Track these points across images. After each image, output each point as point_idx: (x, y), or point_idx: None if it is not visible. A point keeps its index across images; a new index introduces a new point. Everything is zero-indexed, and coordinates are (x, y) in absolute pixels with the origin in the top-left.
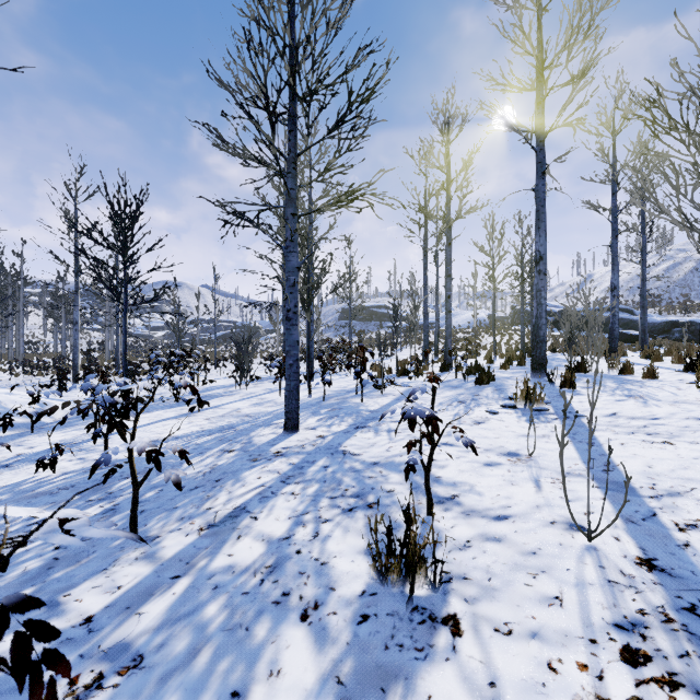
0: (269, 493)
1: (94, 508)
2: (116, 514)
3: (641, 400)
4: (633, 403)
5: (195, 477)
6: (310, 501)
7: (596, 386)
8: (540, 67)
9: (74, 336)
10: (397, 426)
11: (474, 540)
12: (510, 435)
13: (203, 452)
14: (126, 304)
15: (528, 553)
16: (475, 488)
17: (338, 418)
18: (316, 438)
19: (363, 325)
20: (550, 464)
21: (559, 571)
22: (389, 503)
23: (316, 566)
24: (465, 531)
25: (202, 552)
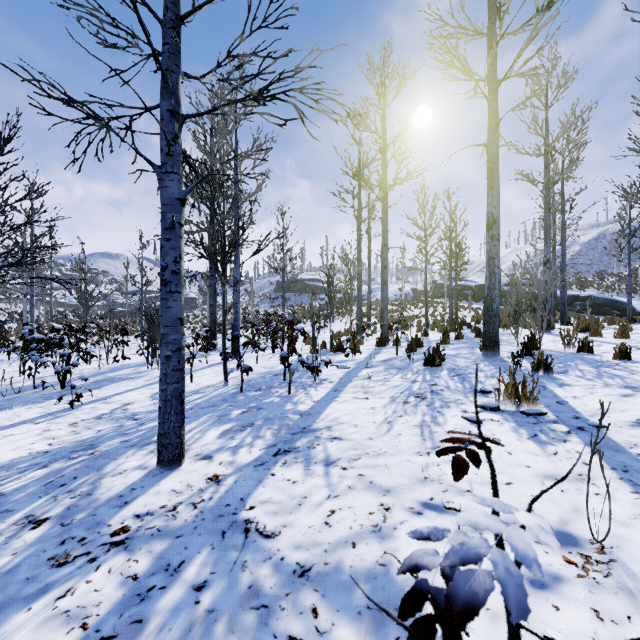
0: None
1: None
2: None
3: None
4: None
5: None
6: None
7: (570, 370)
8: (493, 6)
9: None
10: None
11: None
12: (527, 477)
13: None
14: None
15: None
16: None
17: (252, 429)
18: (206, 482)
19: (297, 297)
20: None
21: None
22: None
23: None
24: None
25: None
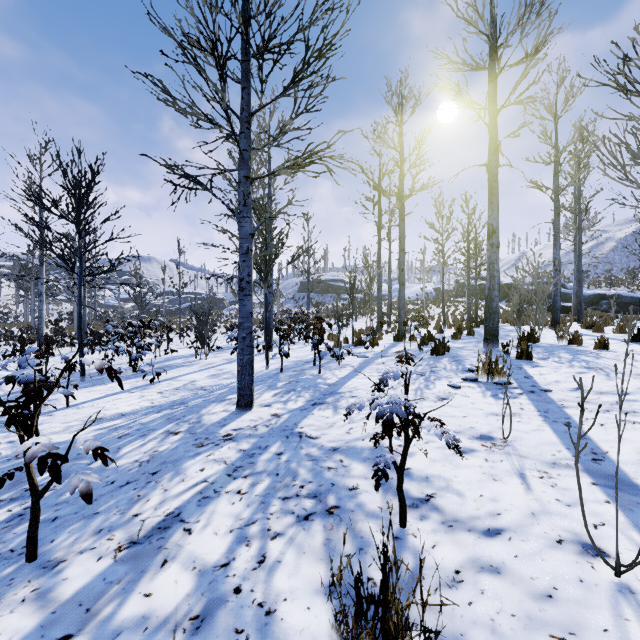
0: (211, 492)
1: (0, 512)
2: (22, 523)
3: (603, 373)
4: (596, 375)
5: (129, 468)
6: (258, 504)
7: (551, 357)
8: (493, 46)
9: (39, 307)
10: (364, 419)
11: (464, 571)
12: (478, 414)
13: (146, 434)
14: (81, 275)
15: (542, 597)
16: (452, 484)
17: (295, 392)
18: (271, 416)
19: (320, 297)
20: (530, 450)
21: (594, 633)
22: (353, 507)
23: (259, 617)
24: (450, 553)
25: (112, 590)
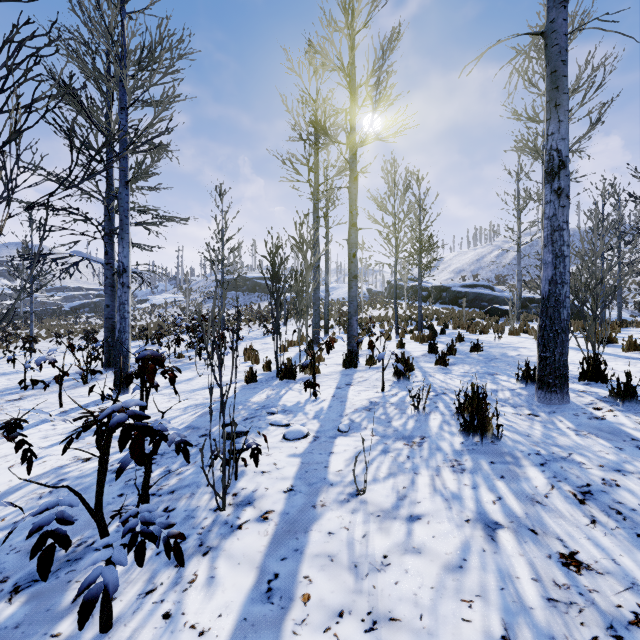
0: None
1: None
2: None
3: None
4: None
5: None
6: None
7: None
8: None
9: None
10: None
11: None
12: None
13: None
14: None
15: None
16: None
17: None
18: None
19: (246, 296)
20: None
21: None
22: None
23: None
24: None
25: None
